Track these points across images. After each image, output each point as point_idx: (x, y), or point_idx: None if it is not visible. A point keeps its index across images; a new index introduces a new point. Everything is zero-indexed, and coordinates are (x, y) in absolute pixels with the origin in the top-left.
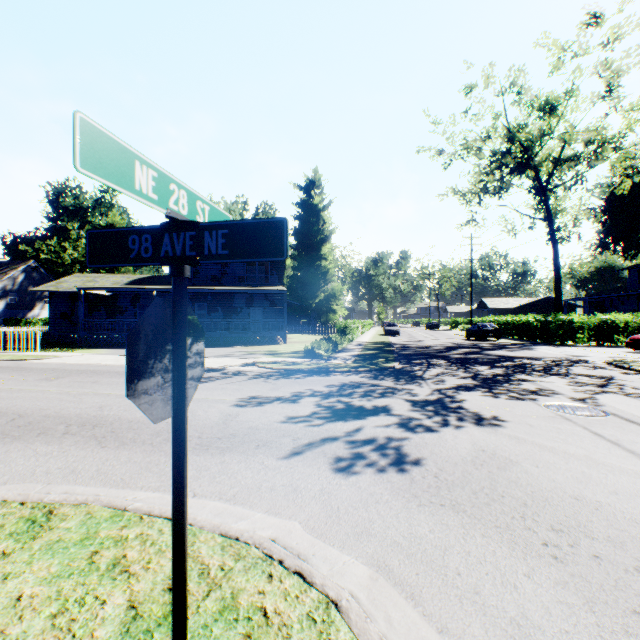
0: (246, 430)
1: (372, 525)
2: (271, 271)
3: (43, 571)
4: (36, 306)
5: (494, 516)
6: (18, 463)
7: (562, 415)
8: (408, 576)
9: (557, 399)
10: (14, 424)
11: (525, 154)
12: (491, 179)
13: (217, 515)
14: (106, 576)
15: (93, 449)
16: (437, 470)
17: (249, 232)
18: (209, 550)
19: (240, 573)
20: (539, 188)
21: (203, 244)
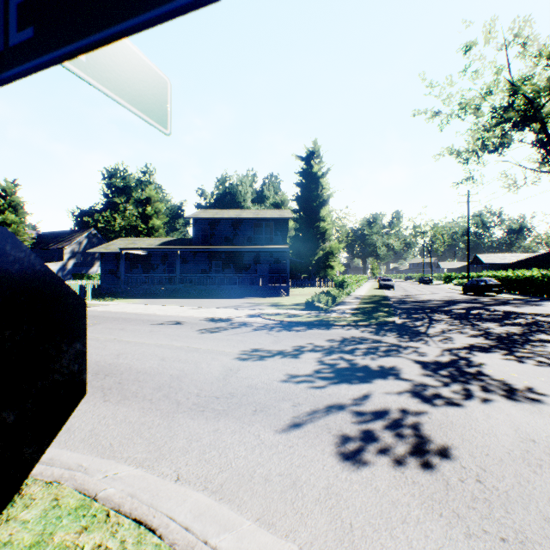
0: (245, 389)
1: None
2: (275, 232)
3: None
4: (95, 264)
5: None
6: None
7: None
8: None
9: None
10: None
11: (530, 106)
12: (490, 136)
13: (197, 518)
14: None
15: (95, 403)
16: (478, 469)
17: None
18: None
19: None
20: (546, 140)
21: None
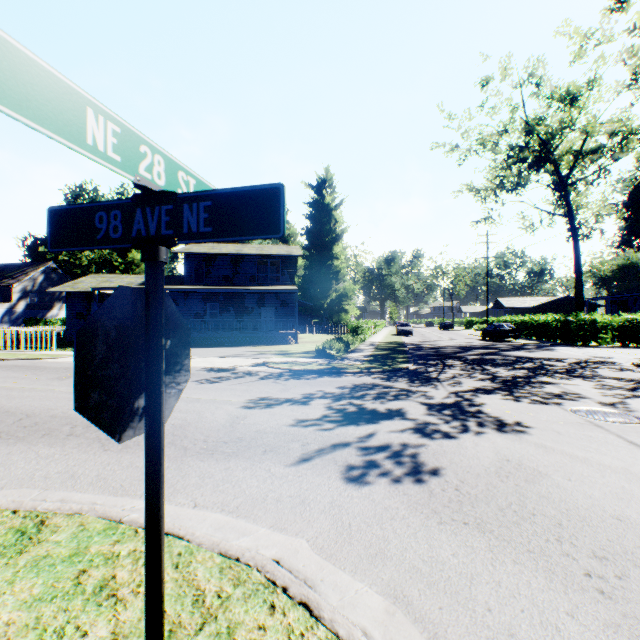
0: (253, 434)
1: (387, 546)
2: (282, 271)
3: (24, 593)
4: (55, 306)
5: (525, 538)
6: (18, 466)
7: (592, 421)
8: (430, 611)
9: (584, 404)
10: (20, 424)
11: (544, 148)
12: (508, 175)
13: (218, 529)
14: (91, 601)
15: (95, 452)
16: (458, 482)
17: (237, 203)
18: (206, 572)
19: (238, 602)
20: (559, 183)
21: (181, 220)
